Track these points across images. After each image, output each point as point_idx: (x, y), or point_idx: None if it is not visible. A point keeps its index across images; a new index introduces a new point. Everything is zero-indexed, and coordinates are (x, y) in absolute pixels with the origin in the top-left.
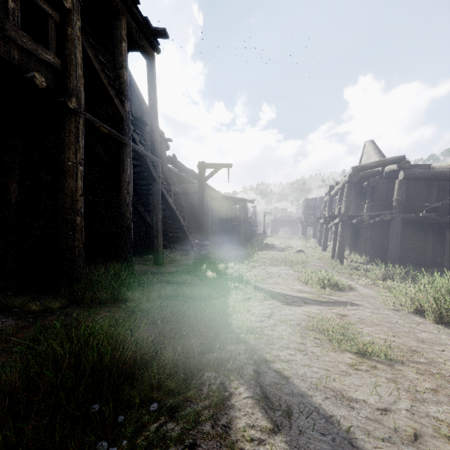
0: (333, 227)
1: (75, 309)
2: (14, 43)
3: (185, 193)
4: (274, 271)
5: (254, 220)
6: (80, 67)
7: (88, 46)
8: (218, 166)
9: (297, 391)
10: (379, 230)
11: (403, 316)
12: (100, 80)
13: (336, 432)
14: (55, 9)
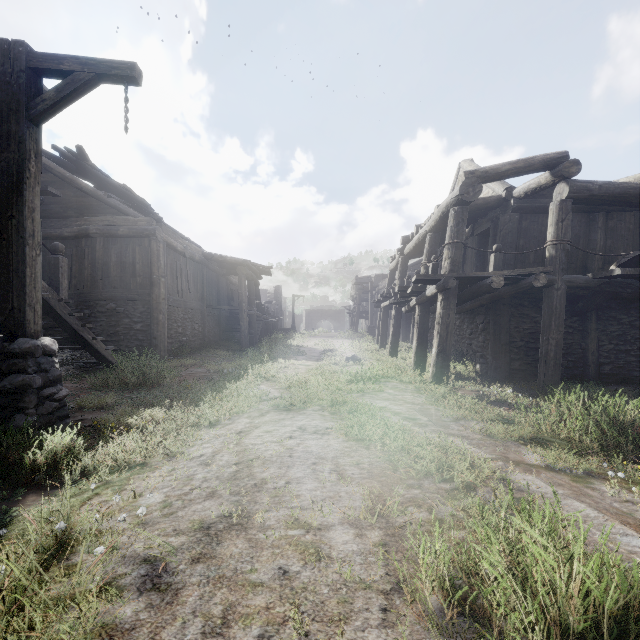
0: (417, 308)
1: None
2: None
3: (105, 236)
4: (272, 450)
5: (274, 306)
6: None
7: None
8: (82, 66)
9: None
10: (505, 313)
11: None
12: None
13: None
14: None
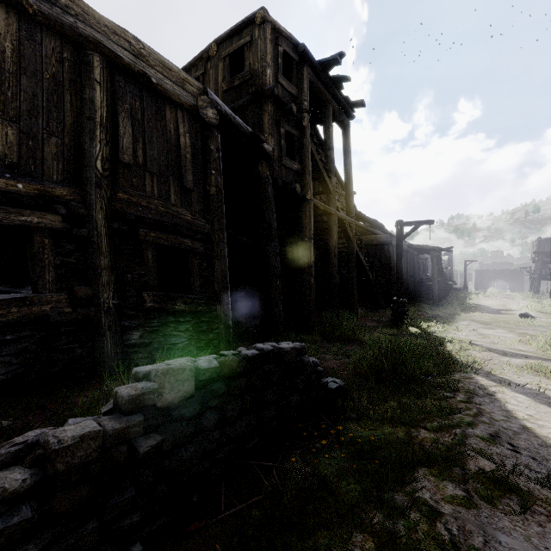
0: None
1: (329, 342)
2: (283, 167)
3: (366, 245)
4: (488, 333)
5: (449, 272)
6: (310, 165)
7: (312, 144)
8: (418, 223)
9: (515, 382)
10: None
11: None
12: (317, 167)
13: (536, 392)
14: (296, 129)
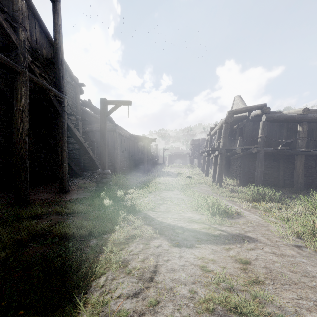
0: (213, 158)
1: None
2: None
3: (98, 131)
4: (167, 196)
5: (156, 154)
6: None
7: None
8: (118, 102)
9: None
10: (246, 160)
11: (314, 258)
12: None
13: None
14: None
